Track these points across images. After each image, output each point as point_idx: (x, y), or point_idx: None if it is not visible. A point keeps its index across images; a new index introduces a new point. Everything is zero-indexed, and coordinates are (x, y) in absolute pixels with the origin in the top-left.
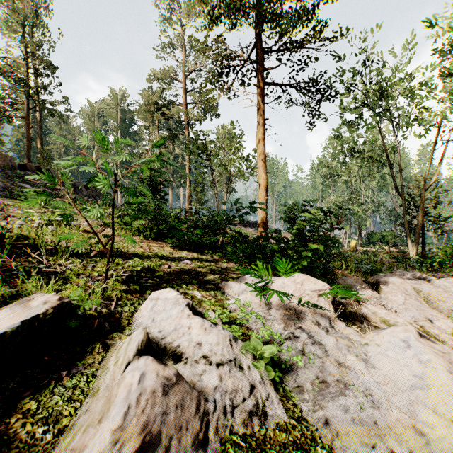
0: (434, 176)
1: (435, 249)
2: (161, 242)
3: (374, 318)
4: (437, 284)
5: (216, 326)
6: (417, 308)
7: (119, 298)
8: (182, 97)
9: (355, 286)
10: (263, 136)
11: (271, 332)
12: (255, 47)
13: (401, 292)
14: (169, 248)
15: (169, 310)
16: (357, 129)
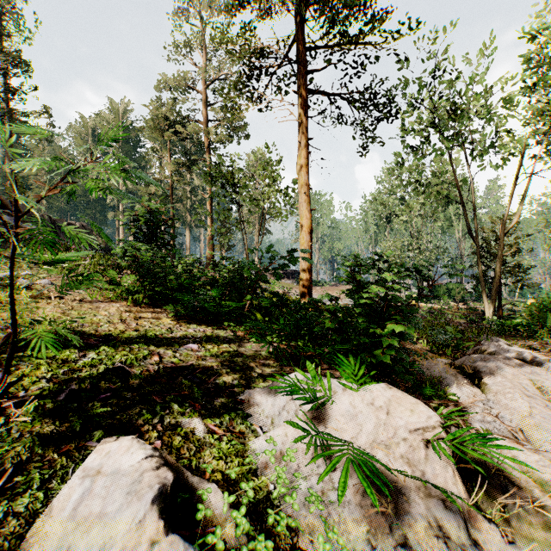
0: (515, 217)
1: (509, 305)
2: (160, 309)
3: (521, 477)
4: None
5: None
6: None
7: (23, 462)
8: (202, 112)
9: (447, 379)
10: (306, 162)
11: (341, 547)
12: (296, 42)
13: (519, 393)
14: (169, 321)
15: (113, 515)
16: (424, 157)
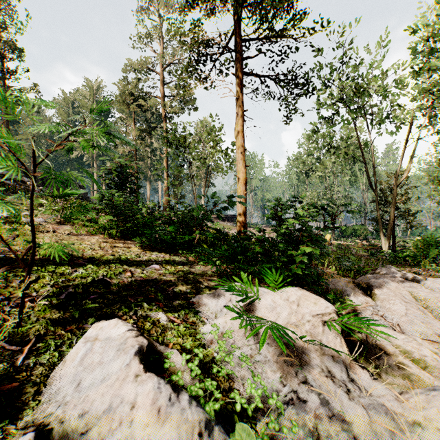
0: (405, 173)
1: (402, 242)
2: (129, 241)
3: (391, 348)
4: (429, 285)
5: (178, 398)
6: (422, 321)
7: (41, 335)
8: (160, 89)
9: (347, 291)
10: (242, 128)
11: (263, 386)
12: (234, 35)
13: (400, 299)
14: (137, 249)
15: (108, 362)
16: (334, 125)
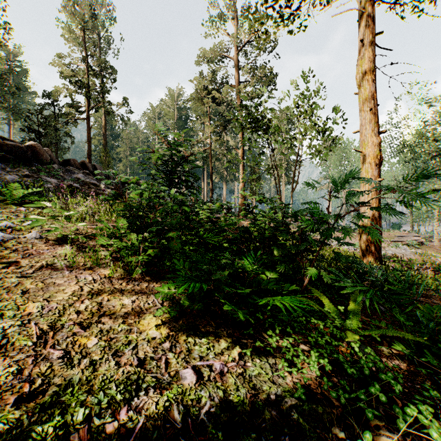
0: None
1: None
2: (159, 283)
3: None
4: None
5: None
6: None
7: None
8: (235, 76)
9: None
10: (372, 65)
11: None
12: None
13: None
14: (152, 330)
15: None
16: None
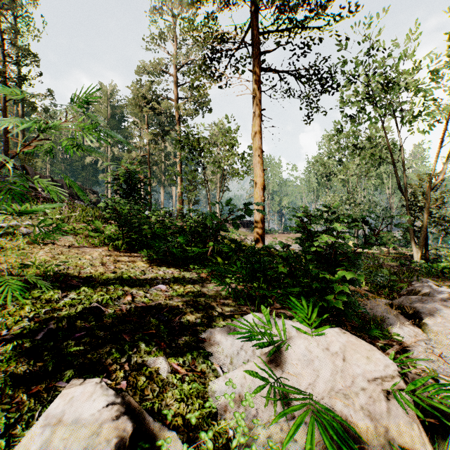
0: (440, 175)
1: (433, 250)
2: (136, 253)
3: None
4: None
5: None
6: None
7: None
8: (173, 91)
9: (389, 319)
10: (260, 129)
11: None
12: (251, 28)
13: None
14: (143, 264)
15: None
16: (361, 124)
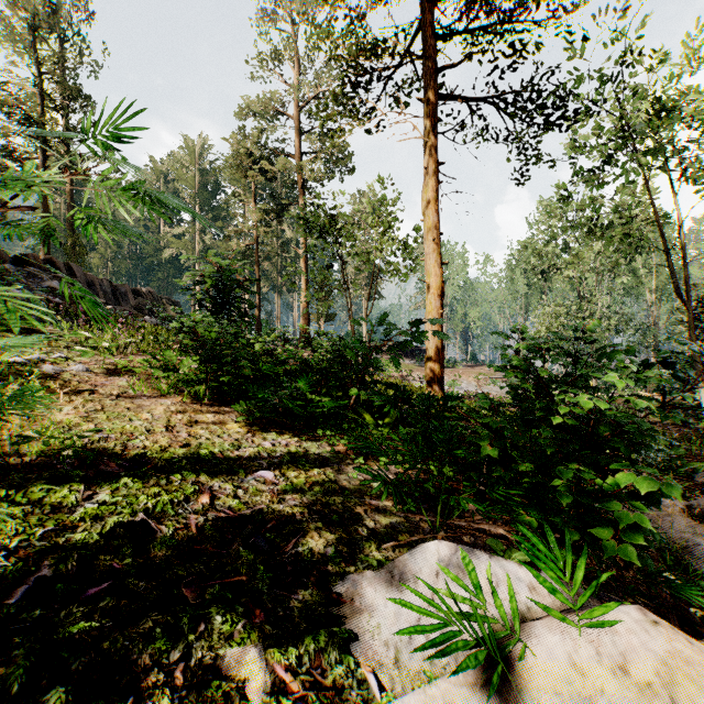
0: None
1: None
2: (228, 407)
3: None
4: None
5: None
6: None
7: None
8: (295, 142)
9: (699, 548)
10: (435, 195)
11: None
12: (421, 28)
13: None
14: (237, 428)
15: None
16: (608, 183)
